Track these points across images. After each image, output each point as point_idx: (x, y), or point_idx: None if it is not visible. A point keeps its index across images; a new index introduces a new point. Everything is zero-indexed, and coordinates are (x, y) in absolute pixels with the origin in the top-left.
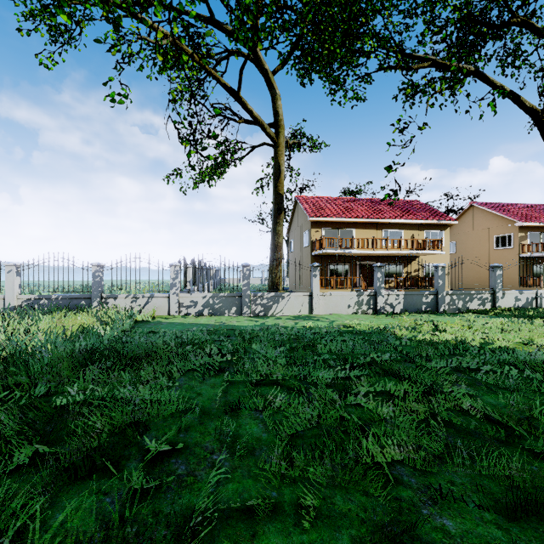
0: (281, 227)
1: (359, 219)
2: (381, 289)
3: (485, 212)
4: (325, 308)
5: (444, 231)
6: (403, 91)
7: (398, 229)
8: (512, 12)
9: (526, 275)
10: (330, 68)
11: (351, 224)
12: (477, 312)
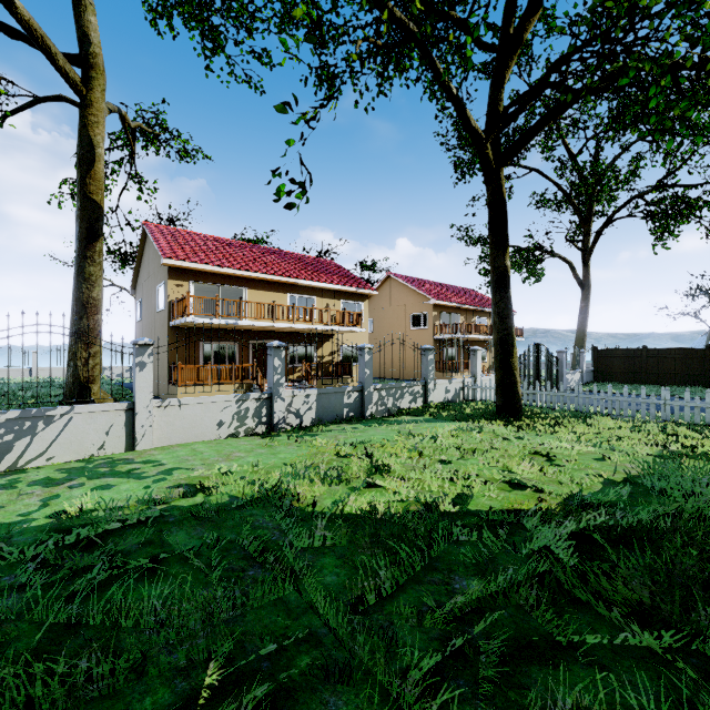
0: (98, 267)
1: (252, 273)
2: (280, 387)
3: (402, 285)
4: (167, 434)
5: (364, 303)
6: (315, 75)
7: (309, 295)
8: (450, 5)
9: (455, 360)
10: (202, 7)
11: (241, 280)
12: (410, 413)
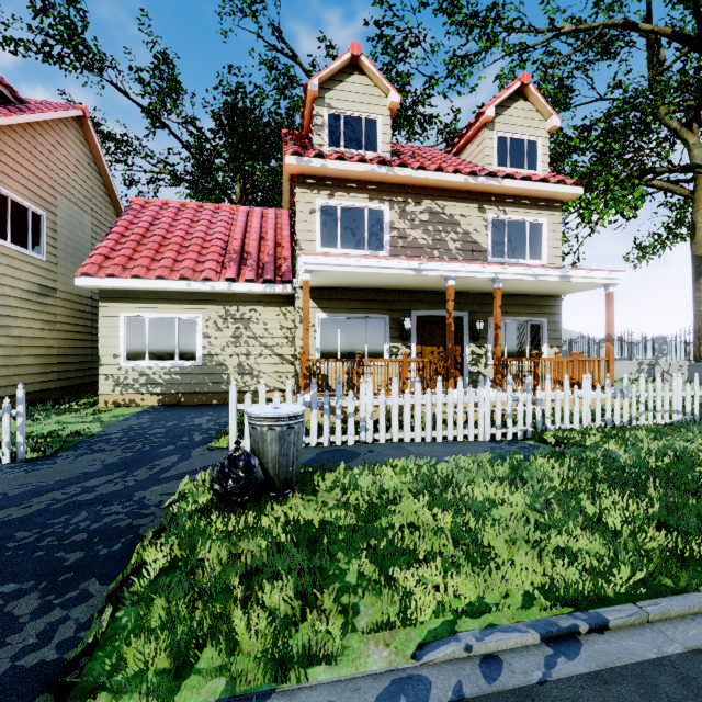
0: (701, 293)
1: None
2: (658, 359)
3: None
4: None
5: None
6: None
7: None
8: None
9: None
10: None
11: None
12: None
